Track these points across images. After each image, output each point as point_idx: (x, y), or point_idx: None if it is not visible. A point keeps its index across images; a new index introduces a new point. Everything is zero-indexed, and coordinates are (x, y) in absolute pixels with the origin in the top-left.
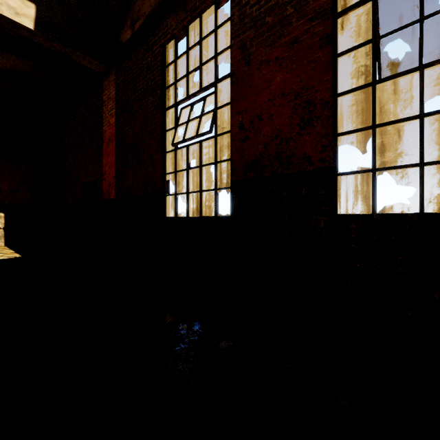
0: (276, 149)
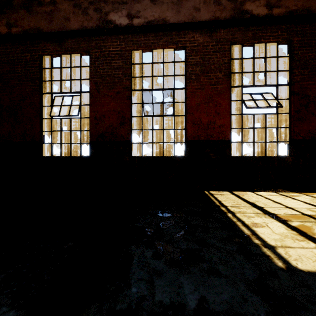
0: (111, 131)
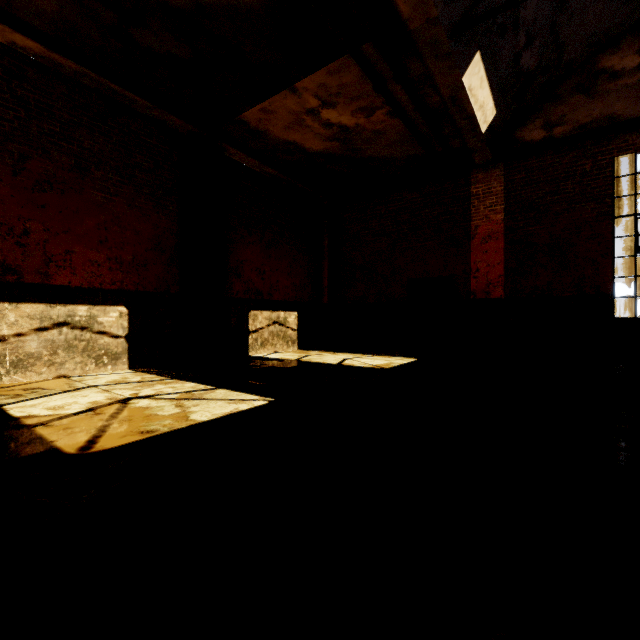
0: None
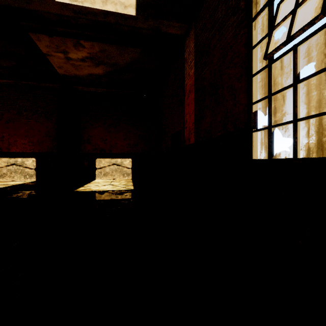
0: None
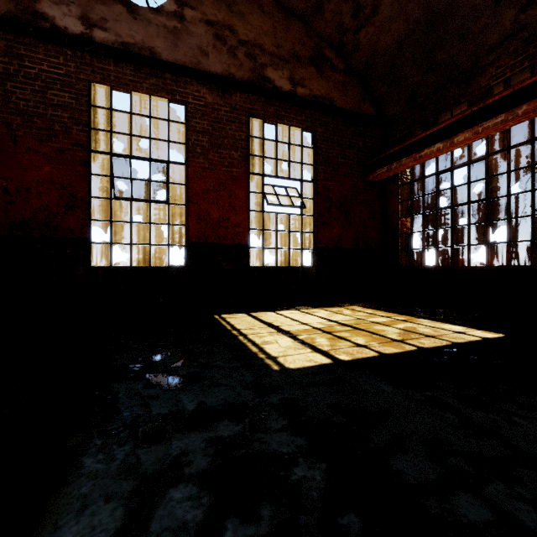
0: (45, 218)
